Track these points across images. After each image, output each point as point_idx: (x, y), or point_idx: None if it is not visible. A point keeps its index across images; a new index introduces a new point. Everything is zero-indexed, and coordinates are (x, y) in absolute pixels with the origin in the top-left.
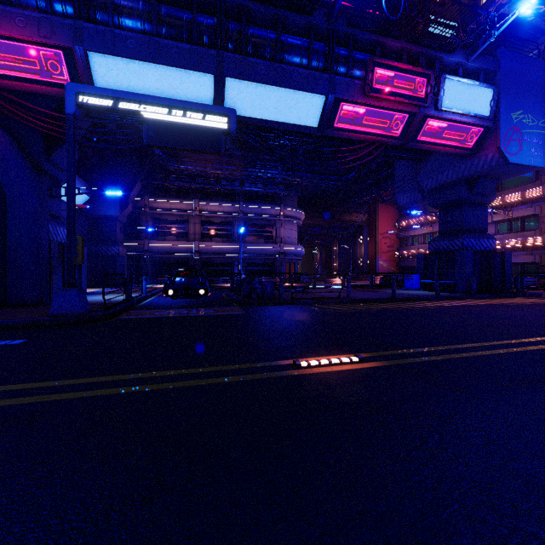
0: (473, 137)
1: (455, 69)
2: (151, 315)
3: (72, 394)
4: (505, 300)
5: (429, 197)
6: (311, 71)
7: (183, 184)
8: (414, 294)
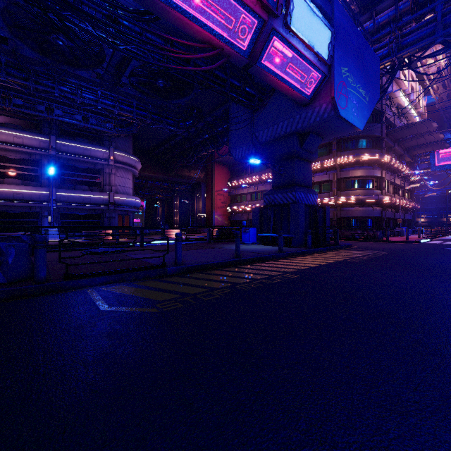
0: (311, 82)
1: None
2: None
3: None
4: (338, 253)
5: (264, 150)
6: None
7: None
8: (256, 250)
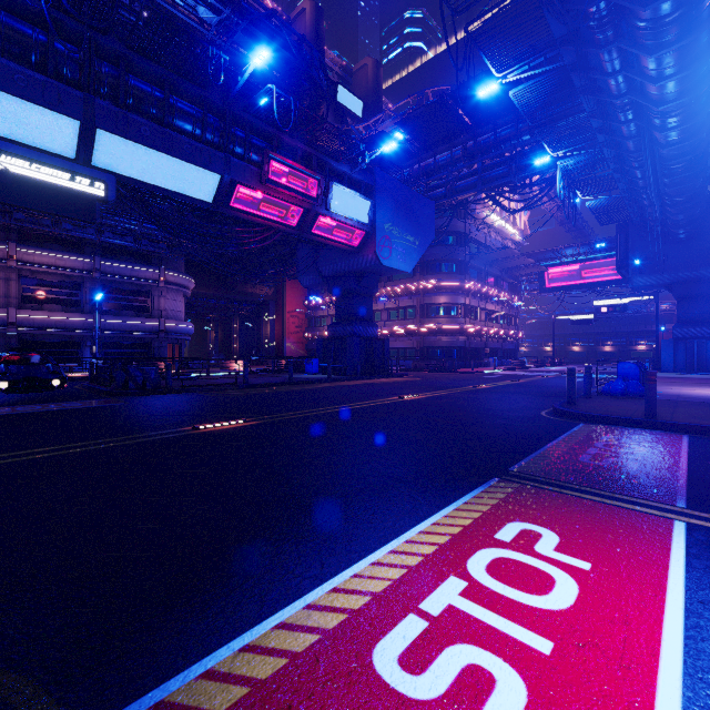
0: (357, 238)
1: (343, 175)
2: None
3: (1, 461)
4: (379, 380)
5: (328, 284)
6: (205, 147)
7: None
8: (311, 377)
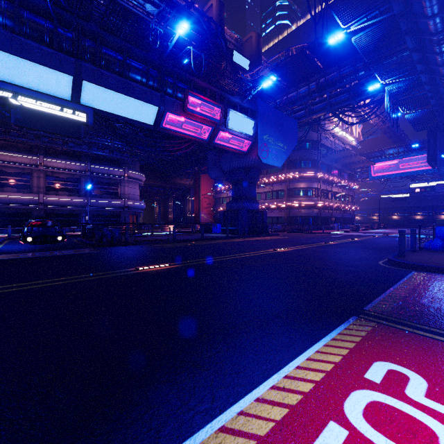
0: (245, 145)
1: (236, 105)
2: (17, 257)
3: (10, 290)
4: (260, 238)
5: (227, 176)
6: (148, 89)
7: (27, 140)
8: (215, 236)
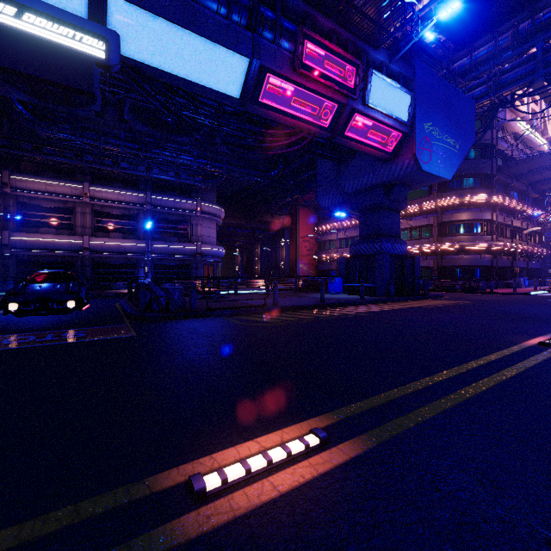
0: (392, 141)
1: (378, 69)
2: None
3: None
4: (419, 302)
5: (350, 201)
6: (231, 23)
7: (64, 160)
8: (340, 298)
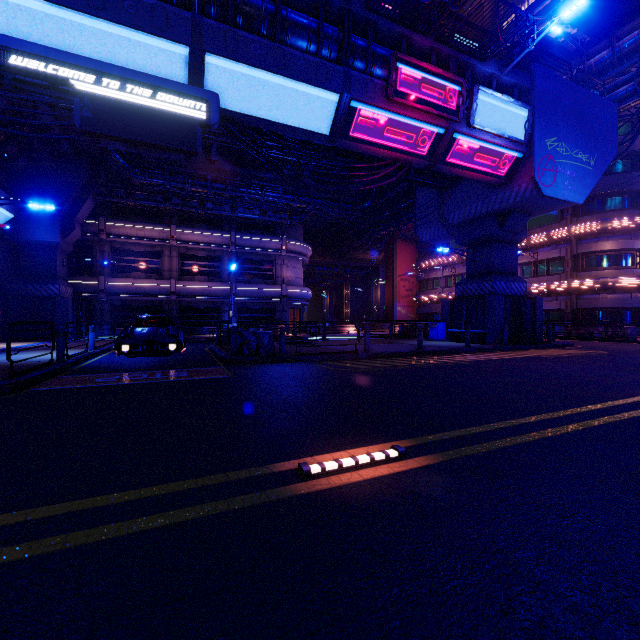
0: (505, 164)
1: (487, 82)
2: (88, 383)
3: None
4: (540, 351)
5: (456, 233)
6: (321, 61)
7: (154, 204)
8: (441, 345)
